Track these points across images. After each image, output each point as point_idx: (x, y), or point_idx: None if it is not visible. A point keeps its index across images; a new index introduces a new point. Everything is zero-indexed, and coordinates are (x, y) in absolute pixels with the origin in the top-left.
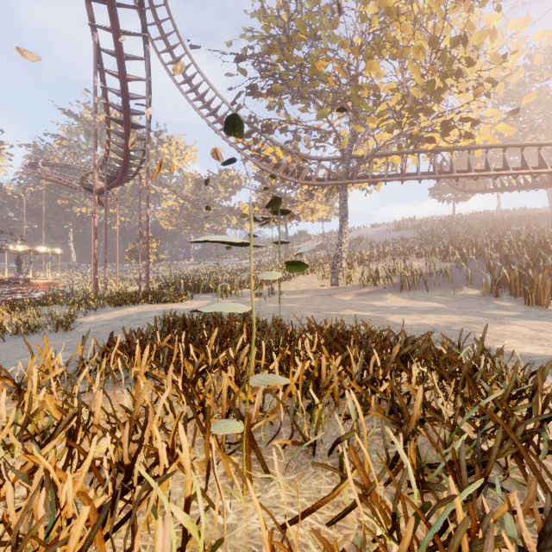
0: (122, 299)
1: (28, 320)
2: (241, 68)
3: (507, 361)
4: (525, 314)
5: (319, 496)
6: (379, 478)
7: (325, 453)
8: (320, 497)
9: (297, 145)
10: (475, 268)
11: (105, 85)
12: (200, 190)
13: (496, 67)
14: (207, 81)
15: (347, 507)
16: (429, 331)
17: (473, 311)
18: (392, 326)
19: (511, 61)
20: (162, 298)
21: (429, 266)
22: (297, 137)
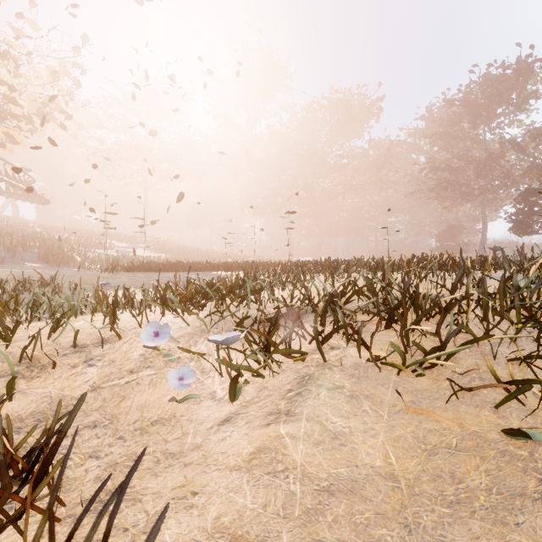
0: None
1: None
2: None
3: None
4: None
5: None
6: None
7: None
8: None
9: None
10: None
11: None
12: None
13: None
14: None
15: None
16: None
17: None
18: None
19: None
20: None
21: None
22: None
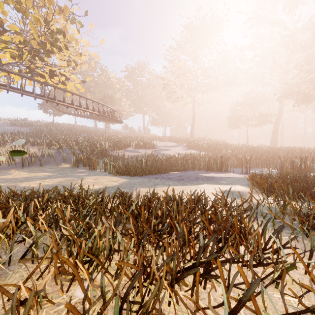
0: None
1: None
2: None
3: (91, 191)
4: (90, 174)
5: (24, 277)
6: (62, 244)
7: (15, 262)
8: (25, 277)
9: None
10: (67, 153)
11: None
12: None
13: (77, 57)
14: None
15: (48, 265)
16: (55, 186)
17: (69, 175)
18: (26, 189)
19: (83, 58)
20: None
21: (42, 152)
22: None
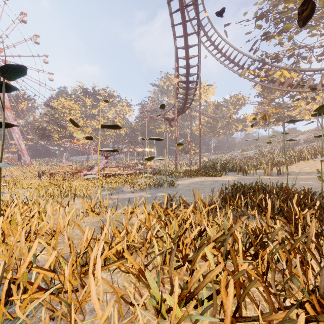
0: (190, 173)
1: (153, 181)
2: (258, 25)
3: None
4: None
5: None
6: None
7: None
8: None
9: (299, 64)
10: None
11: (178, 65)
12: (218, 110)
13: None
14: (228, 43)
15: None
16: None
17: None
18: None
19: None
20: (210, 174)
21: None
22: (303, 57)
